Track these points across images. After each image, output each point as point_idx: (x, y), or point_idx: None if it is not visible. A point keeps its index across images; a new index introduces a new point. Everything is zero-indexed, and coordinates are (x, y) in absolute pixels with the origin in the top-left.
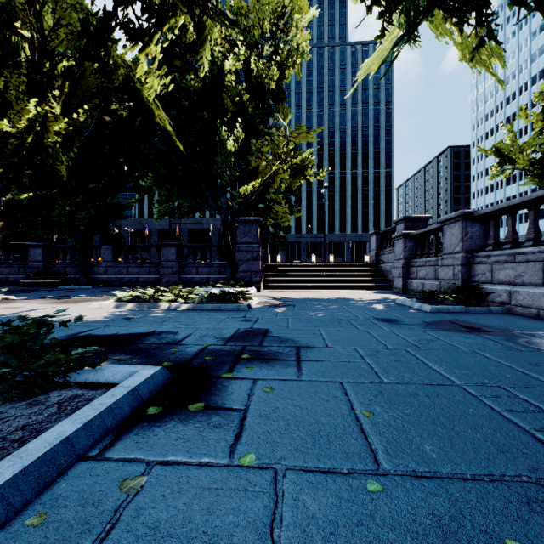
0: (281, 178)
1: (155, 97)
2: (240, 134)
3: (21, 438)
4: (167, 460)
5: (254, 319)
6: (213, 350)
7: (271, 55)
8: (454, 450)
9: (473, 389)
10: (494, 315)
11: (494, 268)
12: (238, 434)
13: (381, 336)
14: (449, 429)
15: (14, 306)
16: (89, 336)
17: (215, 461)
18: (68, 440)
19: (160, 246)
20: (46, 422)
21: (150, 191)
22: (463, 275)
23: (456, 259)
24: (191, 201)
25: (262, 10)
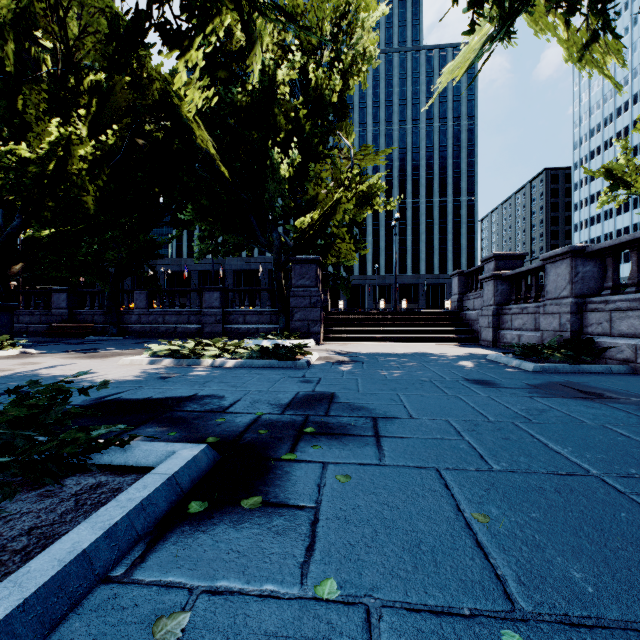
0: (344, 209)
1: (195, 114)
2: (296, 157)
3: (25, 547)
4: (217, 586)
5: (316, 379)
6: (269, 421)
7: (332, 62)
8: (616, 580)
9: (618, 482)
10: (616, 376)
11: (613, 316)
12: (310, 547)
13: (477, 403)
14: (600, 545)
15: (33, 361)
16: (118, 400)
17: (282, 589)
18: (84, 555)
19: (201, 290)
20: (59, 522)
21: (190, 226)
22: (573, 326)
23: (564, 306)
24: (238, 236)
25: (321, 9)
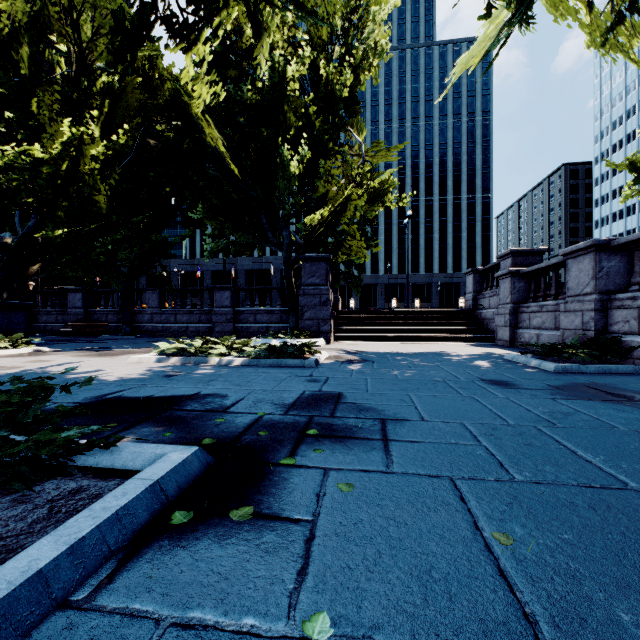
0: (355, 206)
1: (205, 113)
2: (306, 153)
3: None
4: (189, 617)
5: (323, 378)
6: (270, 422)
7: (343, 57)
8: None
9: None
10: None
11: None
12: (302, 570)
13: (495, 405)
14: None
15: (44, 359)
16: (119, 398)
17: (264, 624)
18: (40, 576)
19: (212, 289)
20: (26, 533)
21: (201, 225)
22: (597, 324)
23: (587, 303)
24: (248, 235)
25: (331, 3)
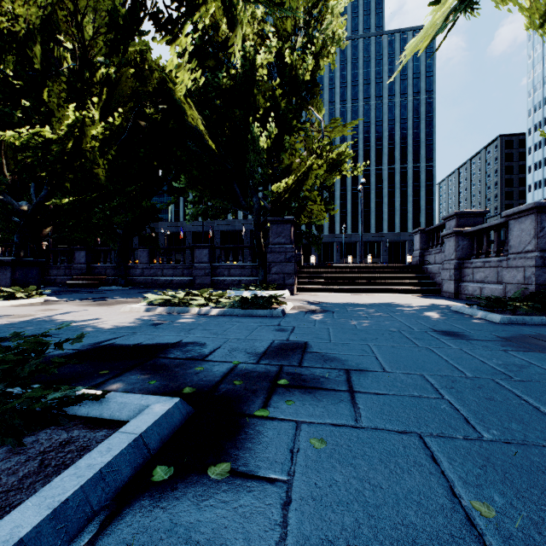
0: (315, 175)
1: (187, 97)
2: (273, 130)
3: None
4: None
5: (290, 328)
6: (244, 371)
7: (305, 46)
8: None
9: None
10: None
11: None
12: (280, 541)
13: (450, 356)
14: None
15: (53, 308)
16: (112, 345)
17: None
18: None
19: (193, 247)
20: (15, 489)
21: (184, 193)
22: (538, 279)
23: (528, 259)
24: (223, 201)
25: None
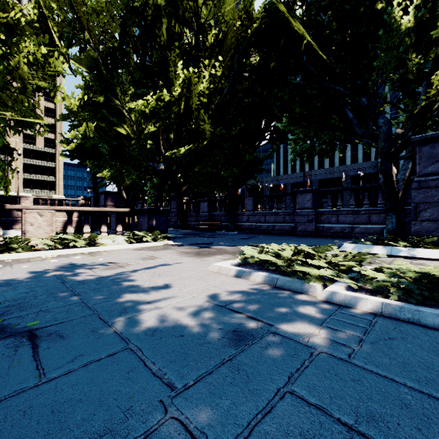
0: None
1: None
2: None
3: None
4: None
5: None
6: None
7: None
8: None
9: None
10: None
11: None
12: None
13: None
14: None
15: (156, 255)
16: None
17: None
18: None
19: (294, 193)
20: None
21: (285, 140)
22: None
23: None
24: (333, 132)
25: None
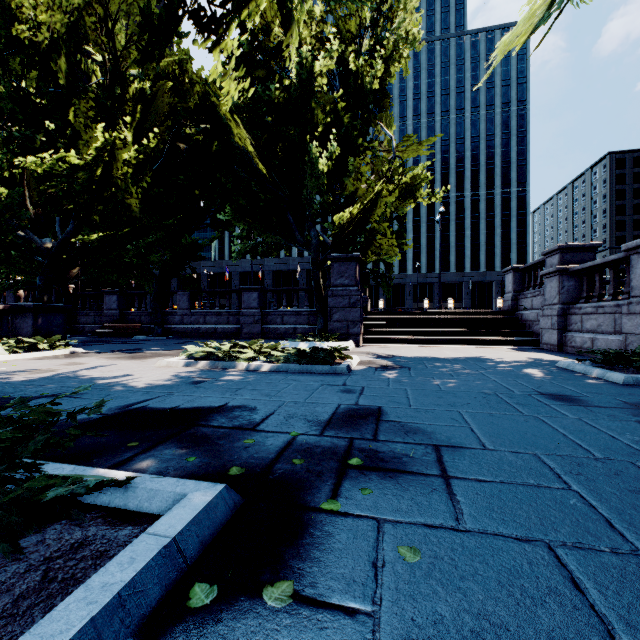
0: (385, 203)
1: (233, 114)
2: (335, 149)
3: None
4: None
5: (358, 388)
6: (305, 445)
7: (372, 50)
8: None
9: None
10: None
11: None
12: None
13: (568, 429)
14: None
15: (79, 361)
16: (144, 409)
17: None
18: None
19: (240, 290)
20: (7, 616)
21: (229, 227)
22: None
23: None
24: (275, 235)
25: None
